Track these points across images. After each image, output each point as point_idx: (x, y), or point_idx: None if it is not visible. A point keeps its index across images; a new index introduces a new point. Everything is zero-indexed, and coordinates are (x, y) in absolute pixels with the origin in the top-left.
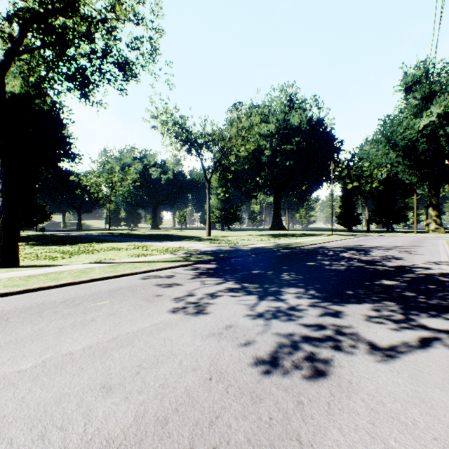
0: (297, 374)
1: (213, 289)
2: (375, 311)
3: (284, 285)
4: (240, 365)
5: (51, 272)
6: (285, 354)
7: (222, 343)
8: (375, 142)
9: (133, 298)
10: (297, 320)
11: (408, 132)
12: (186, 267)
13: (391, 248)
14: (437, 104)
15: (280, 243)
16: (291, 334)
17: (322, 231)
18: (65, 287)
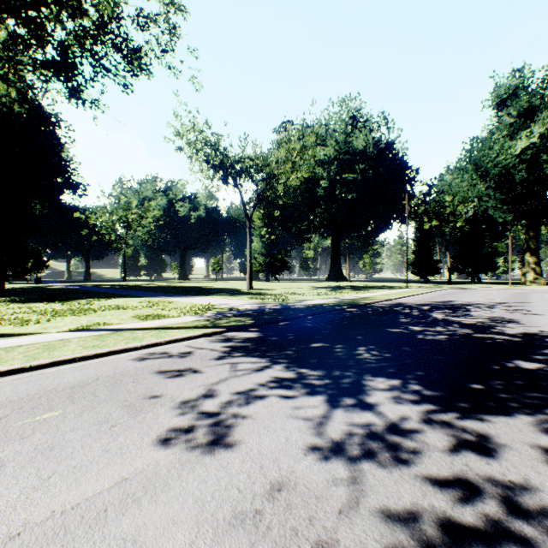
0: None
1: (250, 381)
2: None
3: (365, 371)
4: None
5: None
6: None
7: None
8: (459, 171)
9: (107, 404)
10: (413, 464)
11: (502, 158)
12: (213, 337)
13: (492, 305)
14: (539, 122)
15: (343, 298)
16: (414, 514)
17: (392, 283)
18: (3, 379)
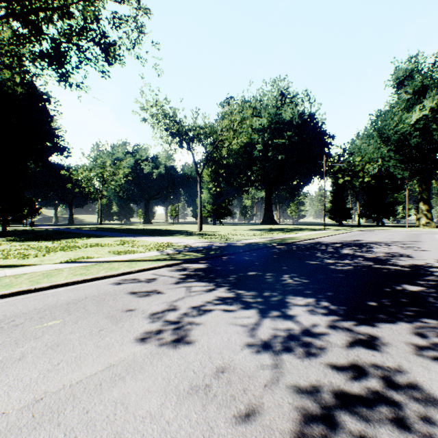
0: None
1: (201, 299)
2: (422, 337)
3: (288, 292)
4: None
5: (9, 275)
6: None
7: (209, 413)
8: (366, 137)
9: (95, 315)
10: (319, 355)
11: (401, 126)
12: (172, 267)
13: (391, 243)
14: (430, 98)
15: (274, 238)
16: (317, 387)
17: (313, 226)
18: (15, 297)
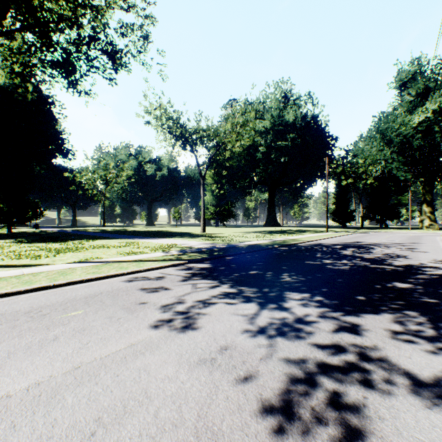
0: (322, 434)
1: (206, 294)
2: (399, 325)
3: (286, 288)
4: (240, 416)
5: (27, 273)
6: (301, 396)
7: (214, 376)
8: (370, 139)
9: (112, 307)
10: (308, 338)
11: (403, 129)
12: (178, 267)
13: (390, 245)
14: (432, 100)
15: (276, 239)
16: (303, 360)
17: (316, 228)
18: (37, 293)
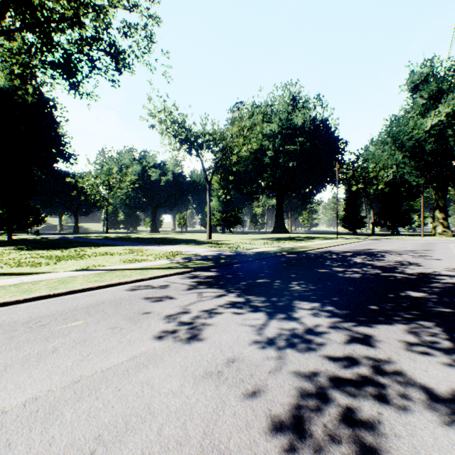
0: (336, 453)
1: (212, 304)
2: (414, 336)
3: (295, 298)
4: (248, 434)
5: (26, 282)
6: (312, 411)
7: (221, 390)
8: (381, 143)
9: (114, 317)
10: (319, 349)
11: (415, 132)
12: (183, 275)
13: (402, 252)
14: (445, 103)
15: (284, 247)
16: (314, 373)
17: (326, 235)
18: (36, 302)
